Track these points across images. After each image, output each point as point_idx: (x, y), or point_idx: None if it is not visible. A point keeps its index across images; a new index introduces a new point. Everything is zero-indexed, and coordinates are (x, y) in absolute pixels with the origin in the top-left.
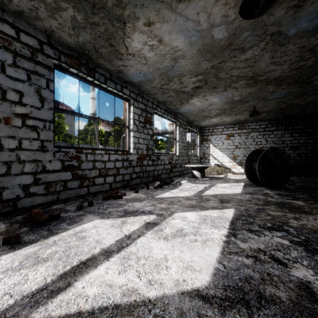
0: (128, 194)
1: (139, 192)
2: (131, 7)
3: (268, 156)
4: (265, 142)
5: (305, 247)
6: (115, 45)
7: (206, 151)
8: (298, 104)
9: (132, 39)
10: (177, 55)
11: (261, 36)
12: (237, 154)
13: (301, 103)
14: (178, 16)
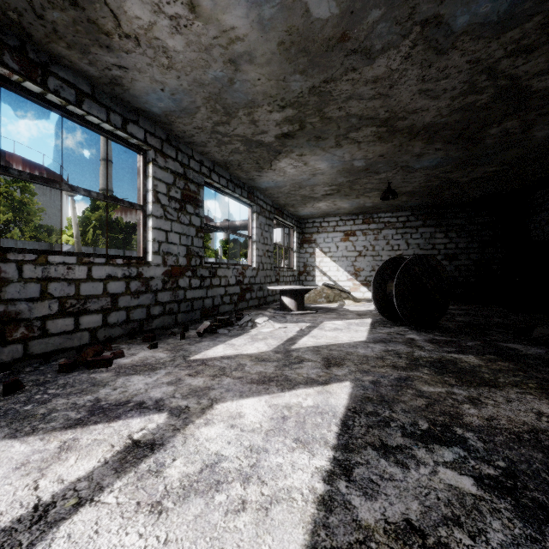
0: (133, 353)
1: (161, 347)
2: None
3: (412, 270)
4: (405, 247)
5: (514, 500)
6: (83, 6)
7: (310, 260)
8: (458, 181)
9: None
10: (236, 53)
11: (403, 23)
12: (361, 266)
13: (463, 180)
14: None
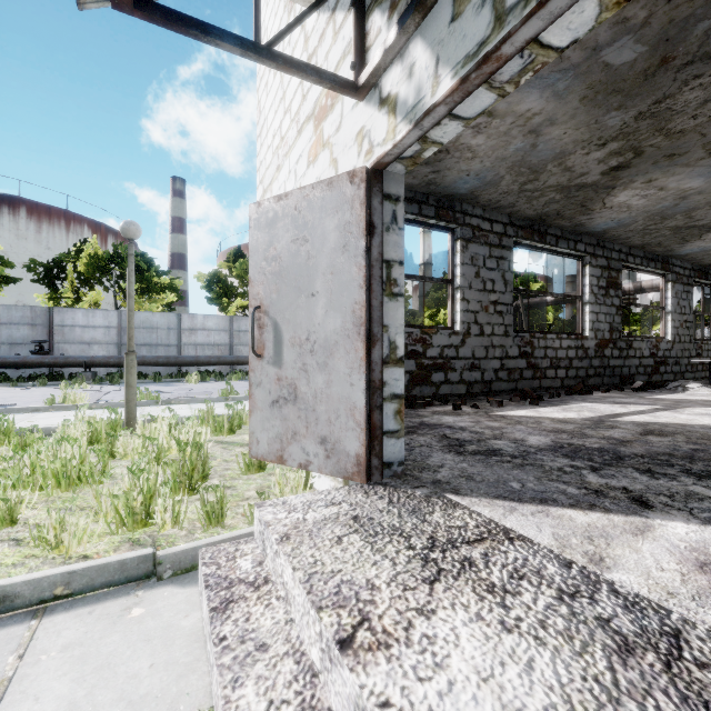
0: (595, 393)
1: (610, 393)
2: (629, 177)
3: None
4: None
5: None
6: (587, 206)
7: None
8: None
9: (616, 196)
10: (687, 194)
11: None
12: None
13: None
14: (696, 167)
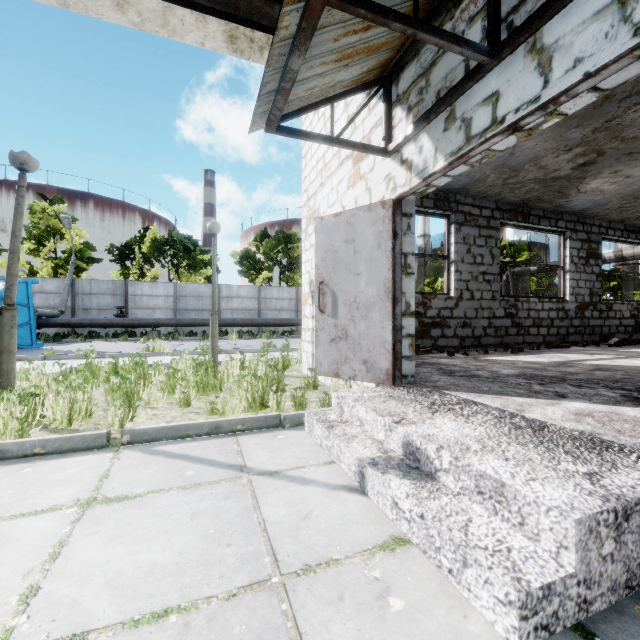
0: (572, 347)
1: (587, 347)
2: (596, 170)
3: None
4: None
5: None
6: (563, 192)
7: None
8: None
9: (588, 184)
10: None
11: None
12: None
13: None
14: None
